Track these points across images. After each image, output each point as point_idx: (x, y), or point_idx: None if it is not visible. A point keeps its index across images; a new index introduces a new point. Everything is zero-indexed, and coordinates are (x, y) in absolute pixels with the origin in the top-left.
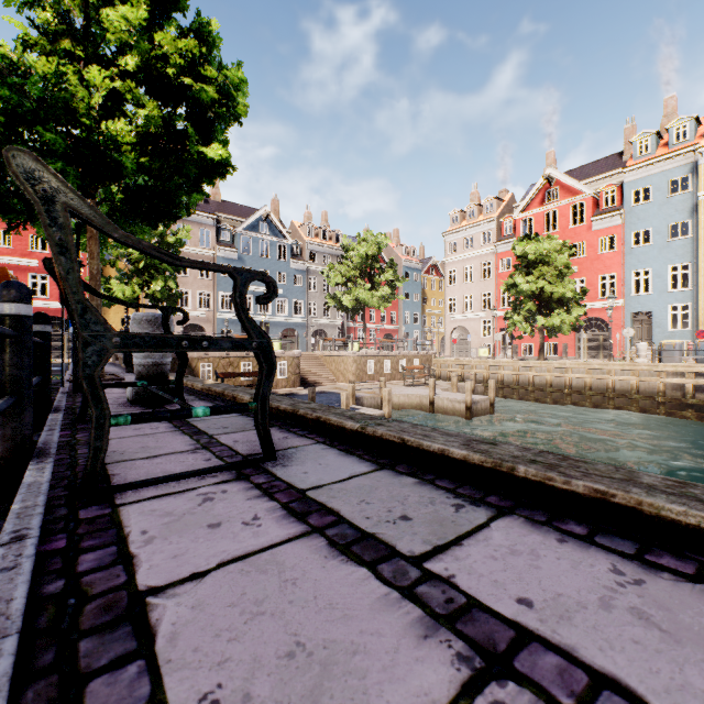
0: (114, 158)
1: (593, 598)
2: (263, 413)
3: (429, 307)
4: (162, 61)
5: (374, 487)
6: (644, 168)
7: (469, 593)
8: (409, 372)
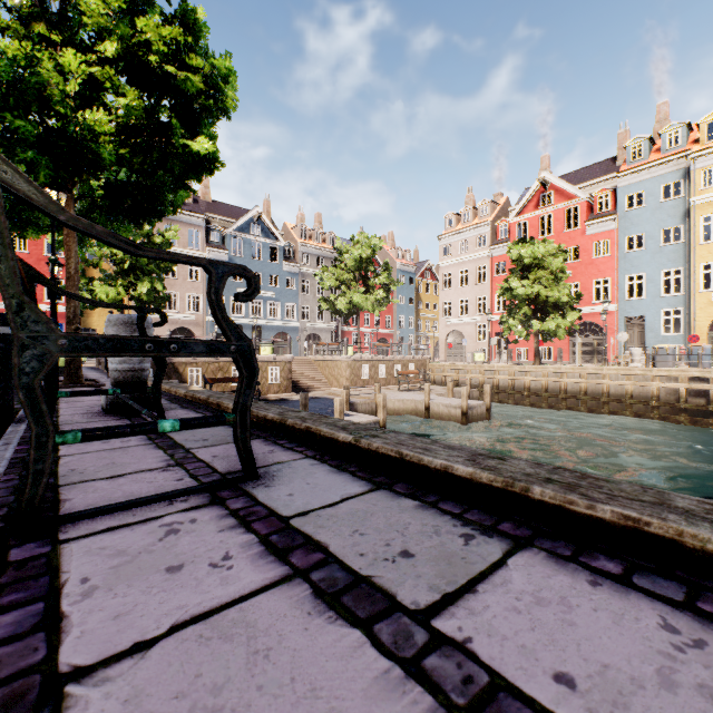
0: (91, 149)
1: (649, 672)
2: (243, 425)
3: (424, 311)
4: (144, 48)
5: (369, 513)
6: (637, 173)
7: (491, 667)
8: (404, 377)
